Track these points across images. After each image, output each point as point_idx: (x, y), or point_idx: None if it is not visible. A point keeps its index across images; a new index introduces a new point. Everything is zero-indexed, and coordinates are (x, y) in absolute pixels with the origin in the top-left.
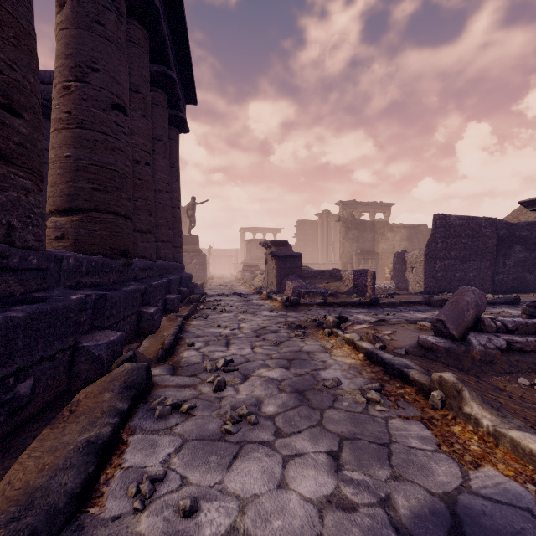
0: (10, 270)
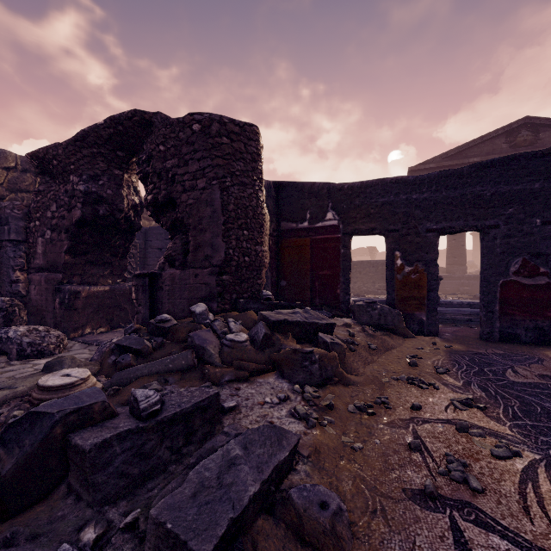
0: (452, 277)
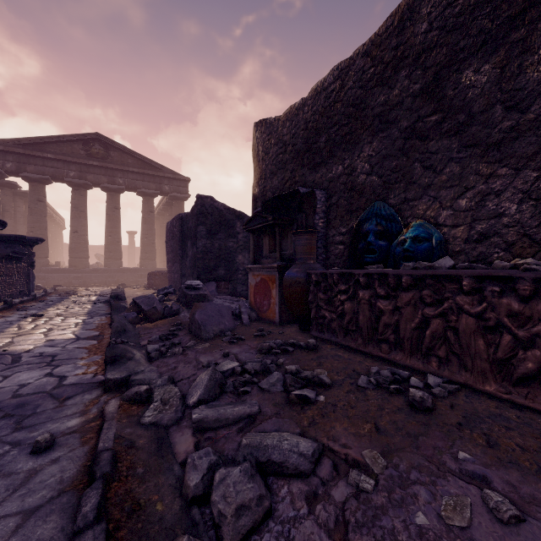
0: None
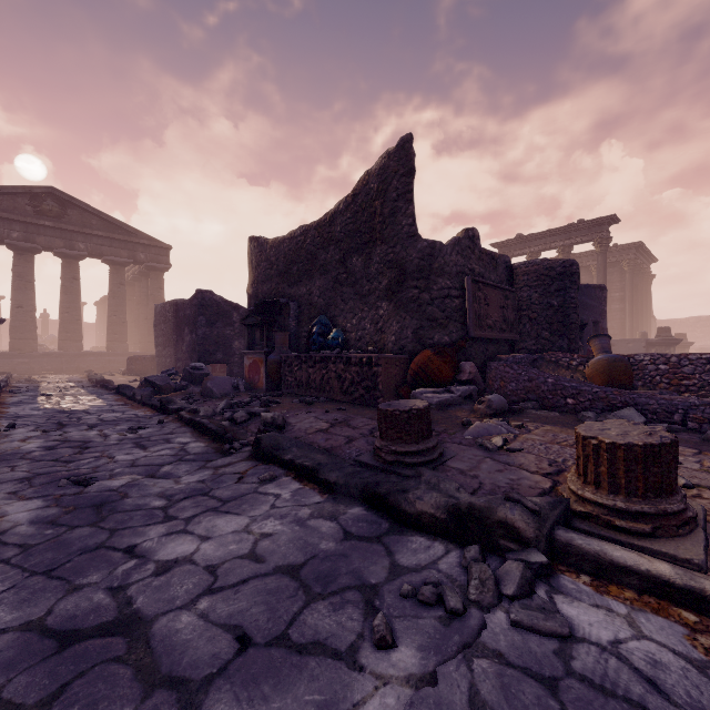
0: None
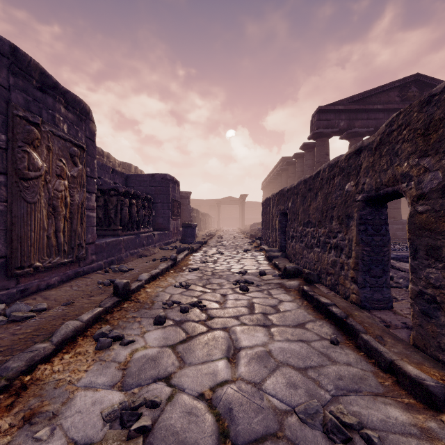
0: None
